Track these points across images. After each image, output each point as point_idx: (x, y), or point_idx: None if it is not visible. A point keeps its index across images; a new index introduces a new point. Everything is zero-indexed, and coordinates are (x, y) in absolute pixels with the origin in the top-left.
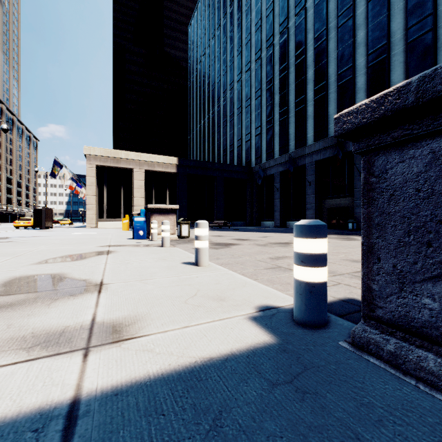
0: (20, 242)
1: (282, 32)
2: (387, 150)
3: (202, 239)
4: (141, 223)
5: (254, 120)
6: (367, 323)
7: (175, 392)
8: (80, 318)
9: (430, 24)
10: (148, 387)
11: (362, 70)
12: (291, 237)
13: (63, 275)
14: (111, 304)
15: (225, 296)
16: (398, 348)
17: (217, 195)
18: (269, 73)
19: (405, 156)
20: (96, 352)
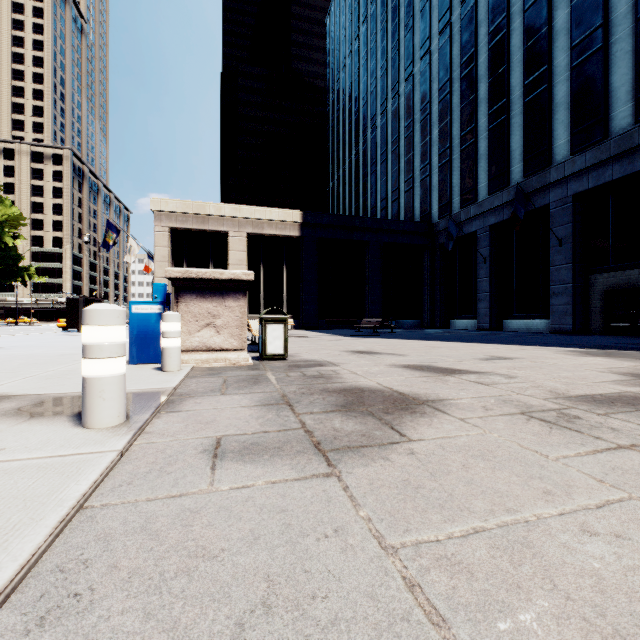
0: None
1: None
2: None
3: None
4: (149, 319)
5: (437, 139)
6: None
7: None
8: None
9: None
10: None
11: None
12: (585, 364)
13: None
14: None
15: None
16: None
17: (369, 274)
18: (467, 46)
19: None
20: None
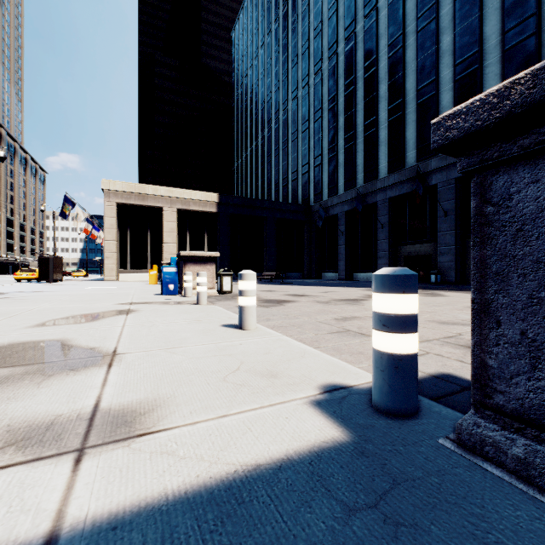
0: (18, 299)
1: (347, 38)
2: (512, 165)
3: (247, 294)
4: (171, 275)
5: (313, 147)
6: (479, 414)
7: (203, 524)
8: (78, 403)
9: (533, 27)
10: (164, 514)
11: (448, 85)
12: (360, 293)
13: (65, 342)
14: (124, 382)
15: (278, 371)
16: (529, 453)
17: (267, 241)
18: (332, 89)
19: (540, 173)
20: (93, 456)
